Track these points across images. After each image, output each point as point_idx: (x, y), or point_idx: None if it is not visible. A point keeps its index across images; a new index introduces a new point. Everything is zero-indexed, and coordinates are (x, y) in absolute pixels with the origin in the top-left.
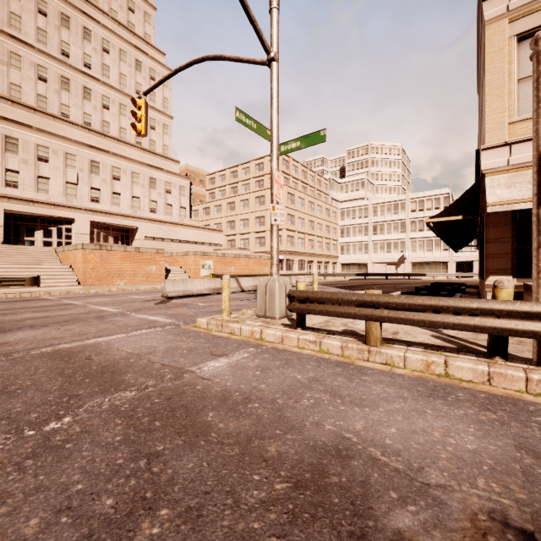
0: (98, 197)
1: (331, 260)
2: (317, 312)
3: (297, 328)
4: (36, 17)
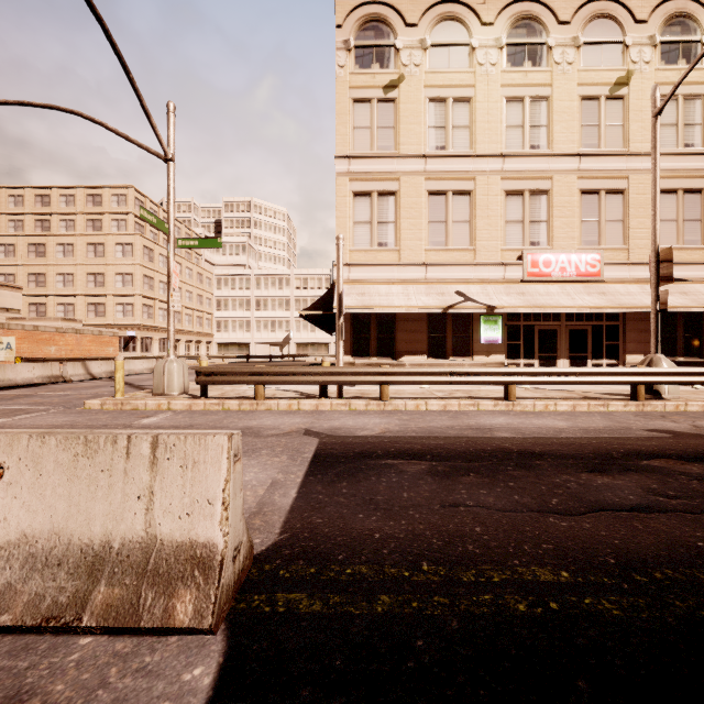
0: None
1: (205, 339)
2: (220, 382)
3: (202, 398)
4: None
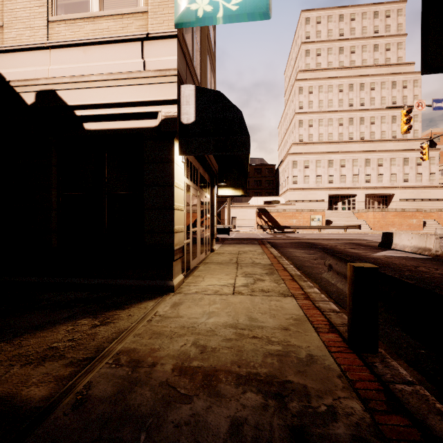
0: (369, 179)
1: None
2: None
3: None
4: (338, 95)
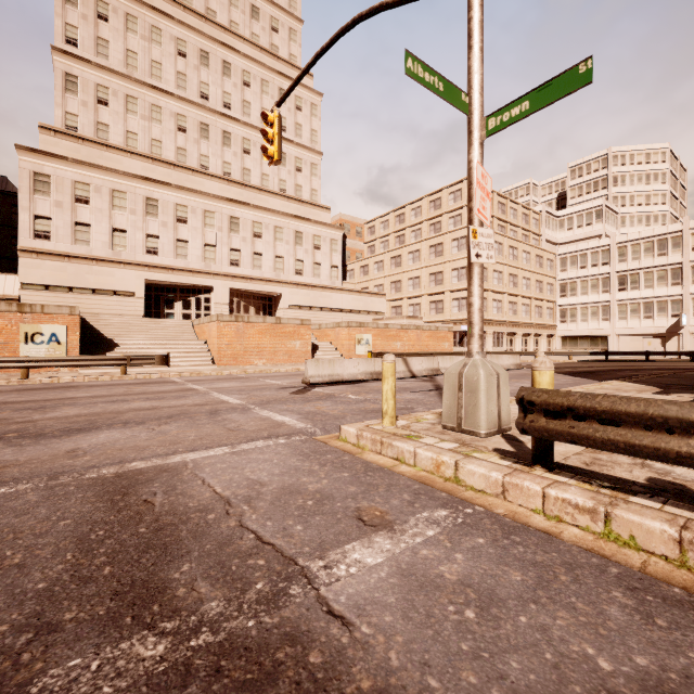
0: (238, 259)
1: (545, 332)
2: (597, 443)
3: (535, 465)
4: (176, 60)
